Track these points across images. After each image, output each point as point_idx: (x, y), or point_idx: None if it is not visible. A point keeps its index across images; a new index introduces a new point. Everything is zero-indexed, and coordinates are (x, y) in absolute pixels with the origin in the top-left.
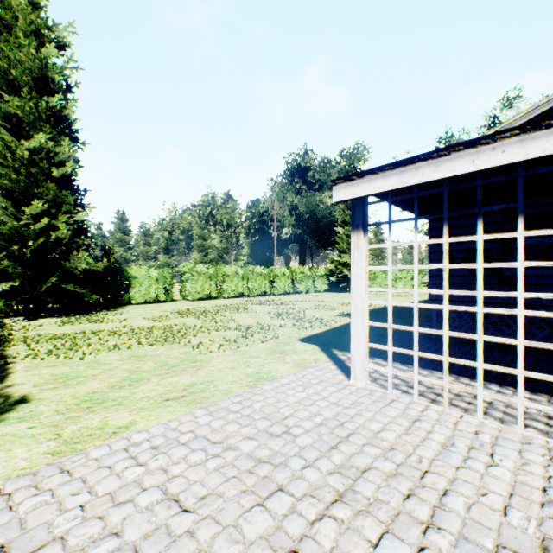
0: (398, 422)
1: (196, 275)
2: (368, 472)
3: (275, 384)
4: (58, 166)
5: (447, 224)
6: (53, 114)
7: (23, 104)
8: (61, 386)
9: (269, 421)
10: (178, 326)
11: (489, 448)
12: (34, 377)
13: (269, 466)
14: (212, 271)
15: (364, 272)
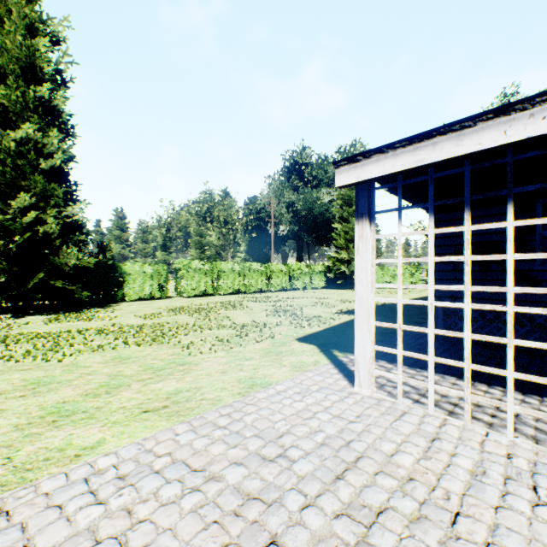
0: (414, 442)
1: (192, 271)
2: (384, 514)
3: (269, 392)
4: (47, 158)
5: (468, 209)
6: (41, 104)
7: (10, 93)
8: (29, 394)
9: (261, 439)
10: (170, 324)
11: (530, 479)
12: (2, 382)
13: (259, 505)
14: (208, 268)
15: (369, 266)
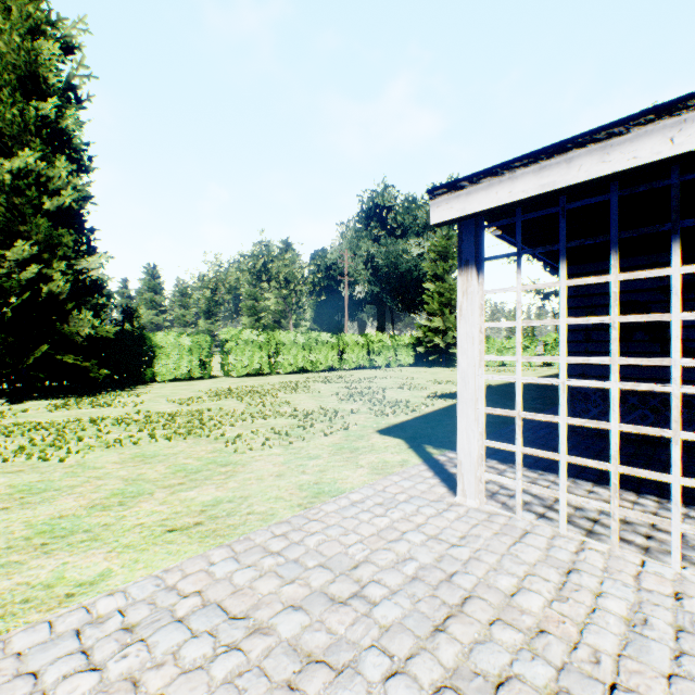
0: (543, 575)
1: (242, 343)
2: (507, 688)
3: (341, 503)
4: (53, 196)
5: (616, 251)
6: (45, 126)
7: (4, 110)
8: (15, 506)
9: (329, 571)
10: (212, 411)
11: None
12: None
13: (325, 672)
14: (264, 339)
15: (477, 332)
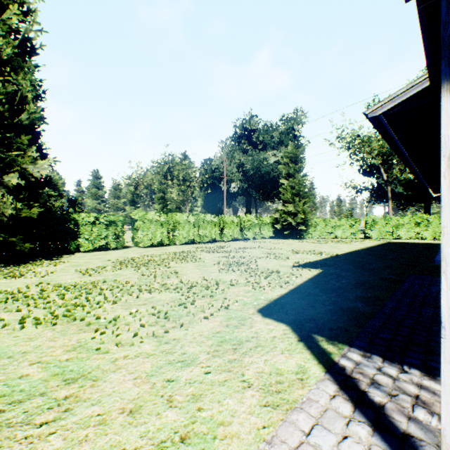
0: None
1: (148, 222)
2: None
3: None
4: None
5: None
6: None
7: None
8: None
9: None
10: (106, 283)
11: None
12: None
13: None
14: (164, 219)
15: None
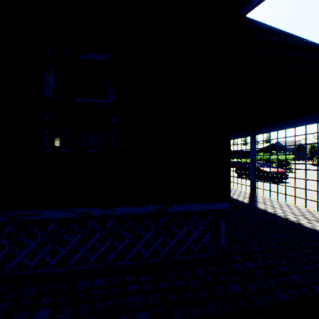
0: None
1: None
2: None
3: None
4: None
5: None
6: None
7: None
8: None
9: None
10: None
11: None
12: None
13: None
14: None
15: None
